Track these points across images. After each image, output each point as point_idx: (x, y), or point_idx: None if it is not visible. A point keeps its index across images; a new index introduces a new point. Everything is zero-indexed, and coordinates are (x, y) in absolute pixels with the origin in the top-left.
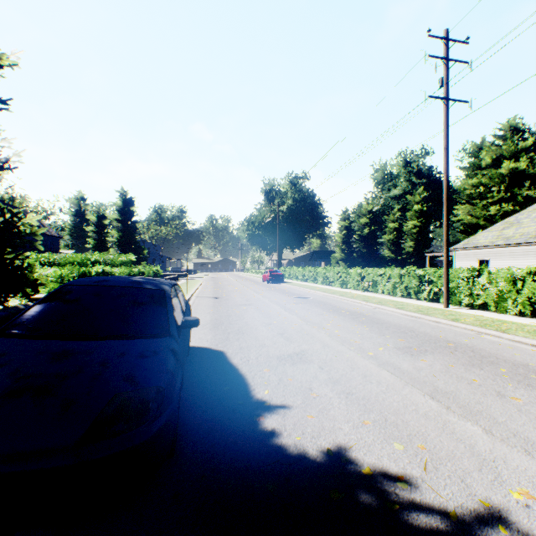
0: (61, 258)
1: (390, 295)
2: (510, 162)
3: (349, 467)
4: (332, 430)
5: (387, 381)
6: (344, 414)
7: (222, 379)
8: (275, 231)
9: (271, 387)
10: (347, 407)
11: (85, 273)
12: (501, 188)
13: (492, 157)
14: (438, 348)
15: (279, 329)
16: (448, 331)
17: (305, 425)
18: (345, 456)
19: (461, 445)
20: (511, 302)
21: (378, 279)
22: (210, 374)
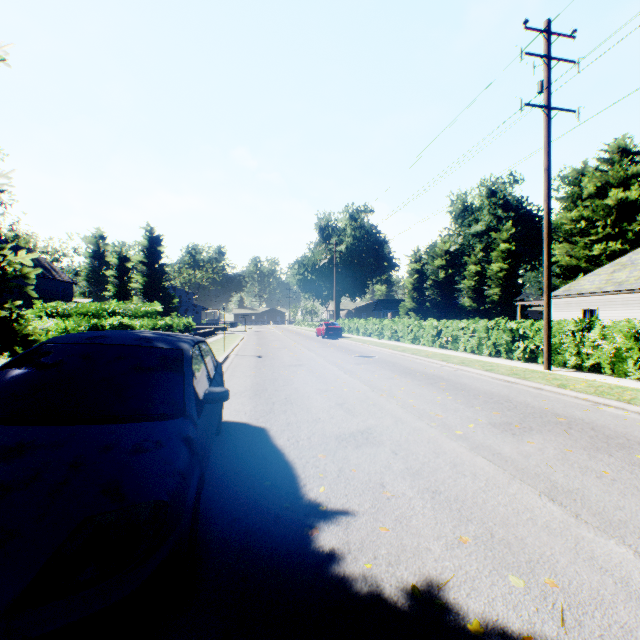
0: (72, 308)
1: (474, 353)
2: (618, 190)
3: (447, 619)
4: (417, 553)
5: (485, 473)
6: (432, 526)
7: (262, 469)
8: (332, 276)
9: (329, 481)
10: (434, 514)
11: (96, 326)
12: (607, 222)
13: (595, 185)
14: (546, 425)
15: (337, 398)
16: (555, 400)
17: (377, 544)
18: (439, 598)
19: (608, 579)
20: (632, 363)
21: (460, 333)
22: (247, 462)
